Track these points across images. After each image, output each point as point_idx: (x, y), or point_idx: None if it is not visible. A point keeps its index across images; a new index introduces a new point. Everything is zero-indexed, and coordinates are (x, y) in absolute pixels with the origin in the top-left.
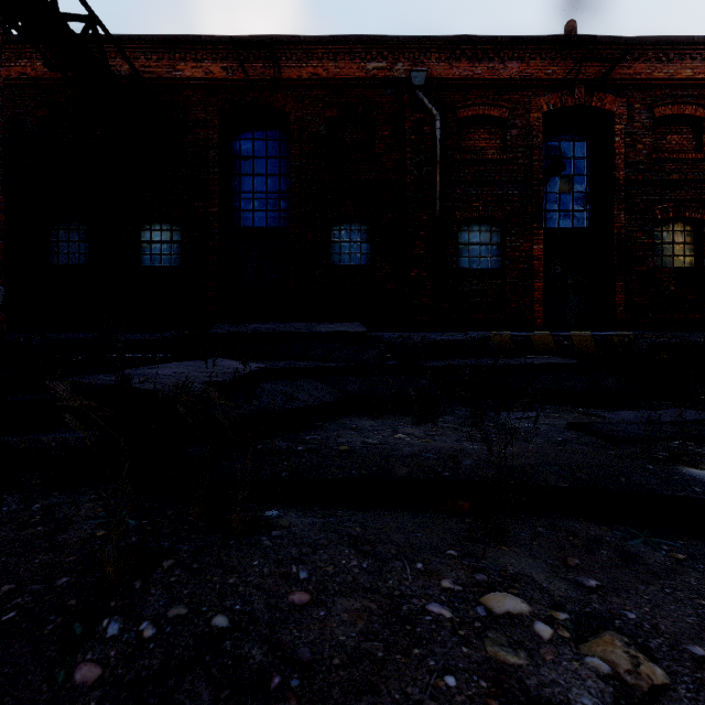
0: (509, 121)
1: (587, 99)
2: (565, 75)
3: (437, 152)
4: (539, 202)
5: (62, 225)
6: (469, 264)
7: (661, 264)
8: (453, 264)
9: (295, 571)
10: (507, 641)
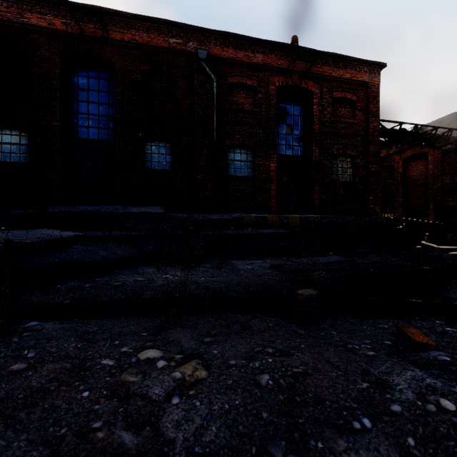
0: (257, 89)
1: (299, 82)
2: (287, 66)
3: (214, 102)
4: (273, 138)
5: None
6: (234, 173)
7: (336, 179)
8: (224, 172)
9: (27, 353)
10: (137, 372)
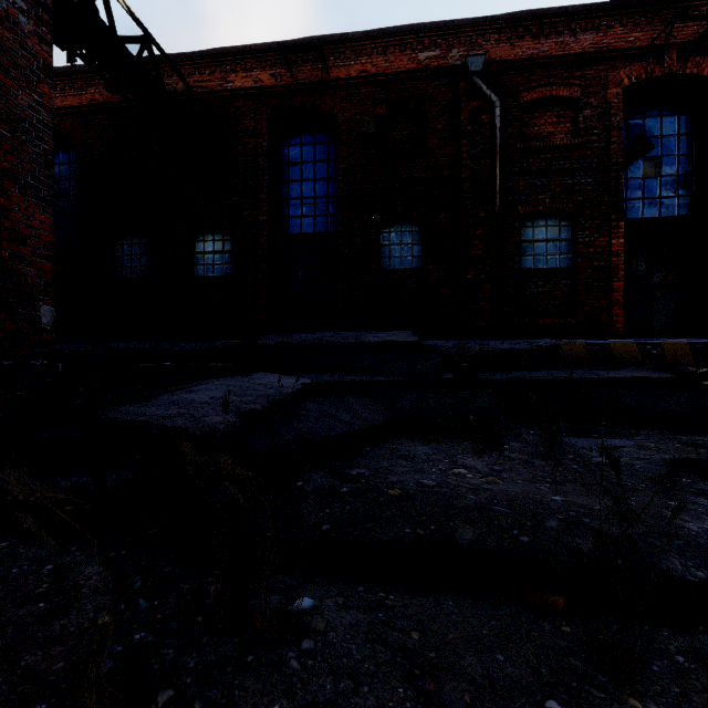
0: (581, 101)
1: (680, 66)
2: (652, 41)
3: (497, 142)
4: (618, 189)
5: (126, 240)
6: (534, 264)
7: None
8: (515, 264)
9: None
10: None
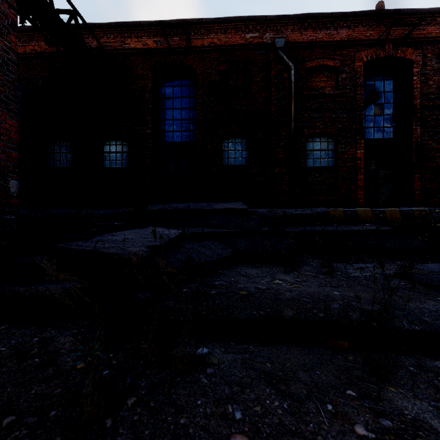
0: (340, 69)
1: (394, 52)
2: (379, 36)
3: (292, 90)
4: (360, 121)
5: (56, 142)
6: (313, 164)
7: None
8: (302, 164)
9: (231, 410)
10: None
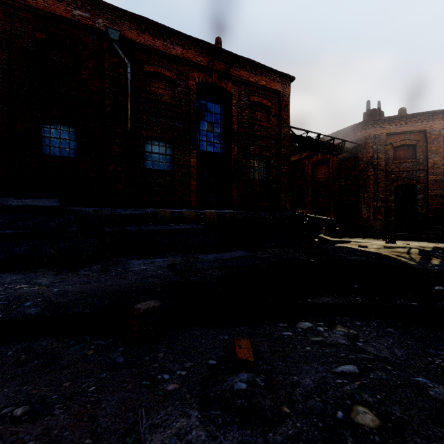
0: (177, 82)
1: (219, 82)
2: (207, 64)
3: (129, 88)
4: (193, 133)
5: None
6: (152, 166)
7: (253, 177)
8: (140, 164)
9: None
10: None
